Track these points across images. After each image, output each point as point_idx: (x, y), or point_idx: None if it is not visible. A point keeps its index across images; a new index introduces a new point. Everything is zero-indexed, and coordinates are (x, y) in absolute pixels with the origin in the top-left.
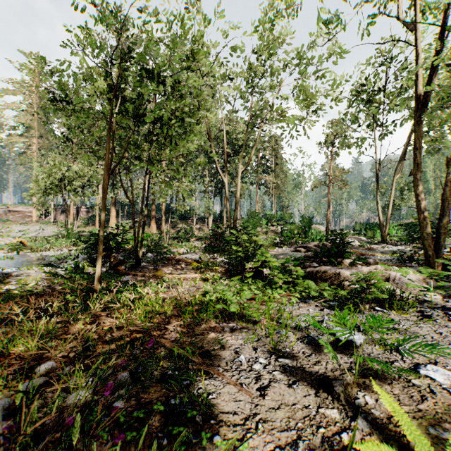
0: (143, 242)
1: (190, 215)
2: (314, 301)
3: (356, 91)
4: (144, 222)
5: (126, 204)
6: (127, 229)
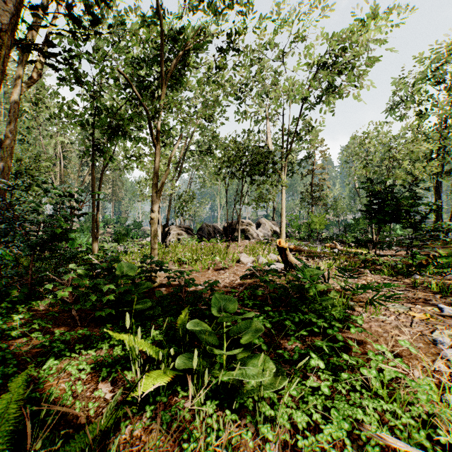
0: None
1: None
2: None
3: None
4: None
5: None
6: None
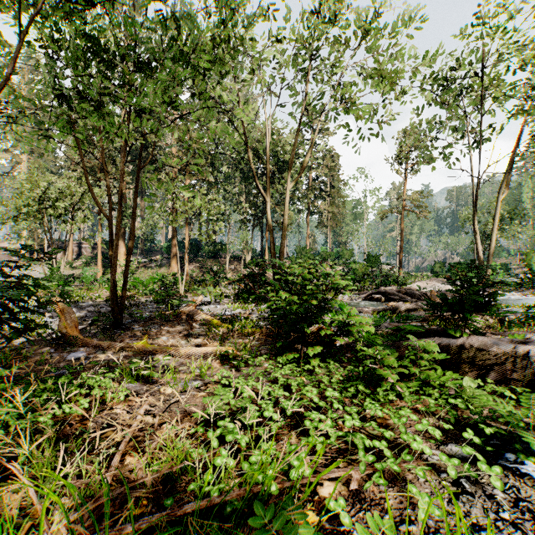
0: (151, 287)
1: (222, 252)
2: (534, 464)
3: (450, 74)
4: (128, 251)
5: (142, 239)
6: (132, 269)
